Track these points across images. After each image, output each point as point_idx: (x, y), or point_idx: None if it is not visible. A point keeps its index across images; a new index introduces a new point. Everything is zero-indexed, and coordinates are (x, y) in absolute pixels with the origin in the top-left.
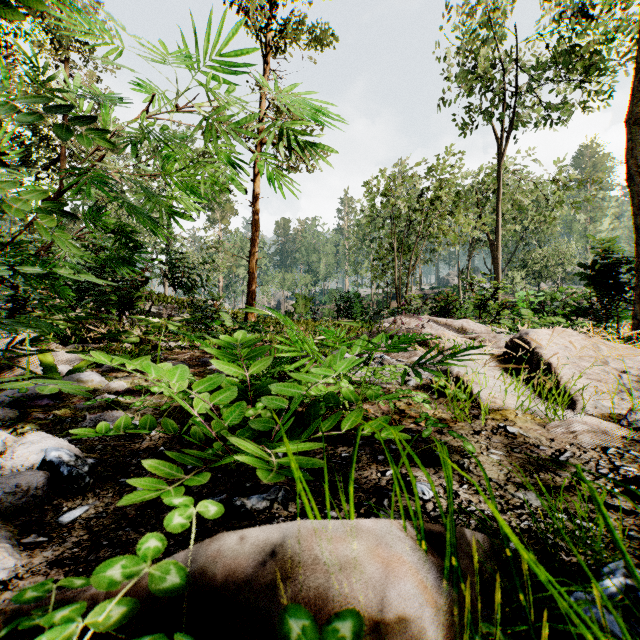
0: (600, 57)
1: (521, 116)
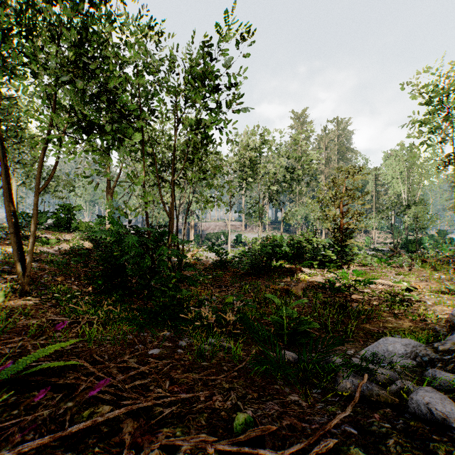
0: None
1: None
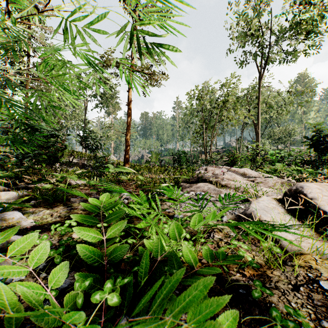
0: (316, 23)
1: (270, 58)
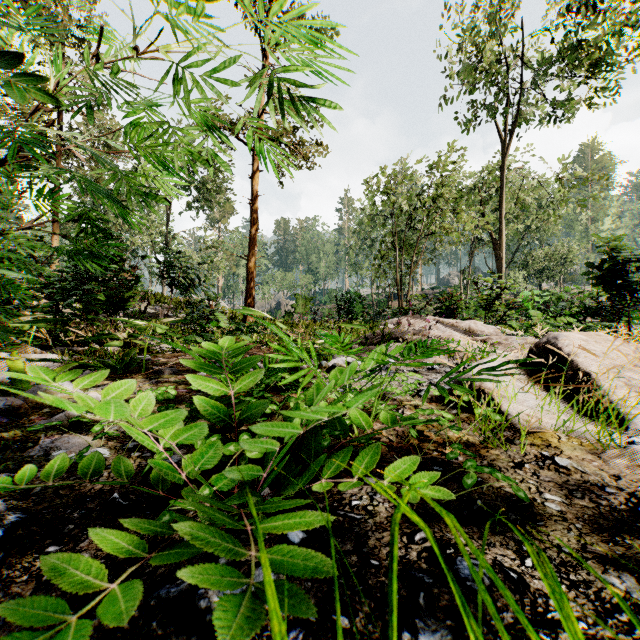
0: (609, 49)
1: (524, 113)
